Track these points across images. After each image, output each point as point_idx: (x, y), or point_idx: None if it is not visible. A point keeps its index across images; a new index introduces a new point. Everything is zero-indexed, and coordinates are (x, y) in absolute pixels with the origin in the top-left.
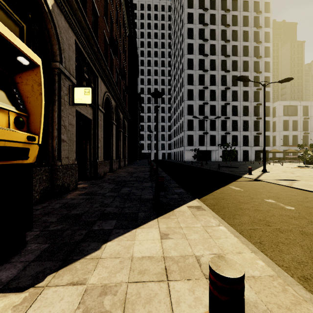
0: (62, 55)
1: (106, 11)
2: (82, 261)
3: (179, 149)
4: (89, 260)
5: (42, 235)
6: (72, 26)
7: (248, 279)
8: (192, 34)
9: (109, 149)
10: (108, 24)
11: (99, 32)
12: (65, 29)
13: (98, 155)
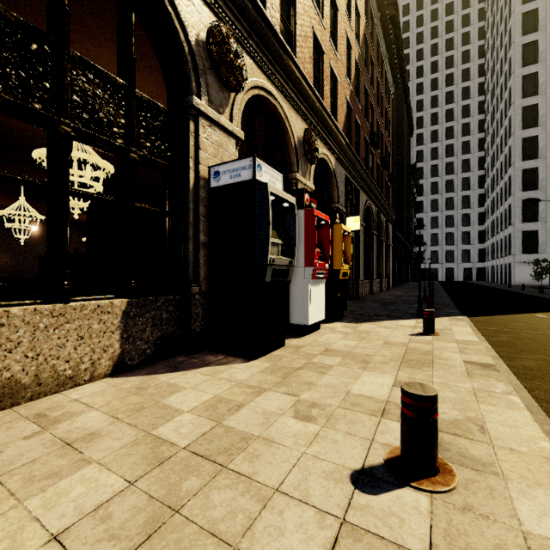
0: (339, 196)
1: (366, 106)
2: (373, 322)
3: (503, 260)
4: (376, 323)
5: (347, 317)
6: (343, 165)
7: (454, 332)
8: (536, 21)
9: (369, 267)
10: (368, 119)
11: (360, 142)
12: (339, 172)
13: (359, 274)
